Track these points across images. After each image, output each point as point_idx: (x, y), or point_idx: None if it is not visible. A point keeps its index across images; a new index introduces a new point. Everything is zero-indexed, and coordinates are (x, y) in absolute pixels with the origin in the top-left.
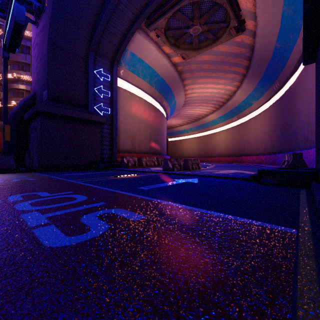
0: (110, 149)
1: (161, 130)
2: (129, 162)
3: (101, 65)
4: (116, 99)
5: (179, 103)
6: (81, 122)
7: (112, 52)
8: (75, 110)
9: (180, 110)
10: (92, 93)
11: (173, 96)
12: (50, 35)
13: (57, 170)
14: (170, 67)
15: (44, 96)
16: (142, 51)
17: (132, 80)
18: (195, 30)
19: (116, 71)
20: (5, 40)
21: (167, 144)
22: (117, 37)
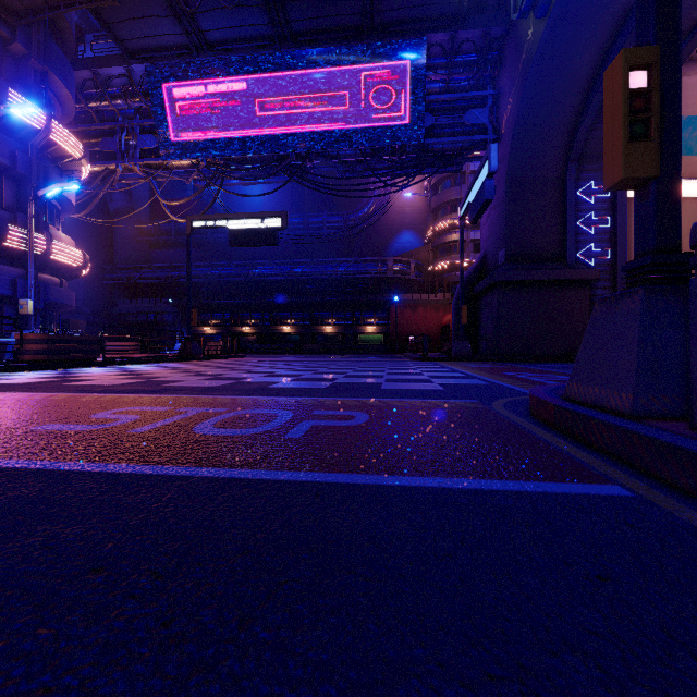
0: None
1: None
2: None
3: (591, 175)
4: (623, 227)
5: None
6: (554, 285)
7: None
8: (544, 268)
9: None
10: (572, 233)
11: None
12: (509, 172)
13: (518, 361)
14: None
15: (500, 258)
16: (695, 101)
17: None
18: None
19: None
20: (465, 210)
21: None
22: None
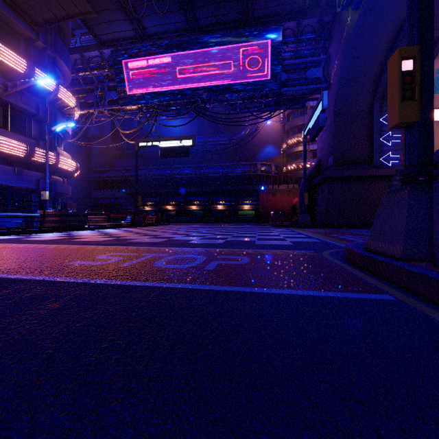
0: None
1: None
2: None
3: None
4: None
5: None
6: (365, 179)
7: None
8: (358, 168)
9: None
10: (377, 145)
11: None
12: (335, 108)
13: (341, 228)
14: None
15: (329, 162)
16: None
17: None
18: None
19: None
20: (306, 132)
21: None
22: None
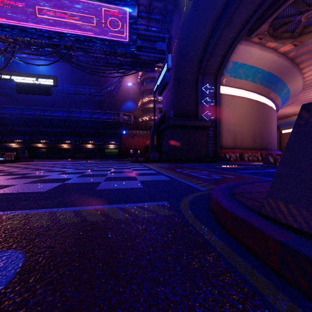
0: (214, 147)
1: (267, 124)
2: (231, 157)
3: (207, 81)
4: (219, 105)
5: (294, 89)
6: (193, 128)
7: (216, 68)
8: (189, 120)
9: (298, 95)
10: (200, 105)
11: (285, 84)
12: (175, 74)
13: (179, 162)
14: (277, 58)
15: (171, 114)
16: (243, 56)
17: (234, 84)
18: (308, 16)
19: (219, 82)
20: (156, 88)
21: (280, 137)
22: (220, 56)
